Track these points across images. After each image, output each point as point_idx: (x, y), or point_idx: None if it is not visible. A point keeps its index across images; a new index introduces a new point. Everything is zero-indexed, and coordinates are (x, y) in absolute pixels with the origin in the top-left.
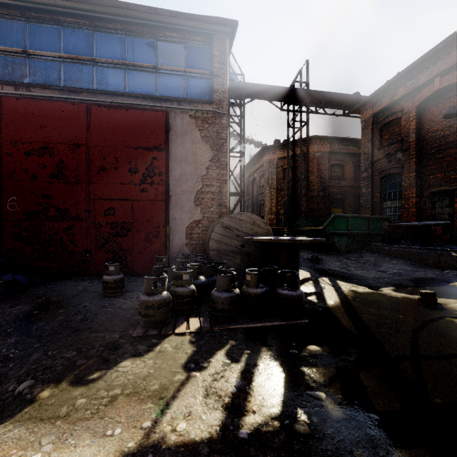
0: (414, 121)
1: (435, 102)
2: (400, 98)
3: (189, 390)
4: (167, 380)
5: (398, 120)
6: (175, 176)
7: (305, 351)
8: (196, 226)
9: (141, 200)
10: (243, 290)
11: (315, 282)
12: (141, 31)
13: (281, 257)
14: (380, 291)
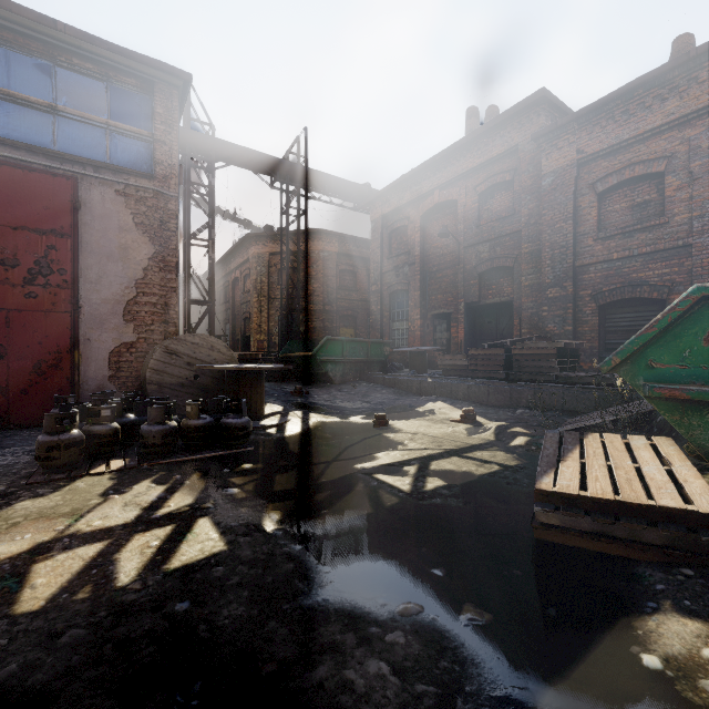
0: (419, 232)
1: (436, 216)
2: (407, 203)
3: (107, 506)
4: (81, 505)
5: (406, 228)
6: (90, 277)
7: (238, 469)
8: (127, 351)
9: (25, 310)
10: (183, 423)
11: (283, 415)
12: (24, 44)
13: (241, 388)
14: (348, 419)
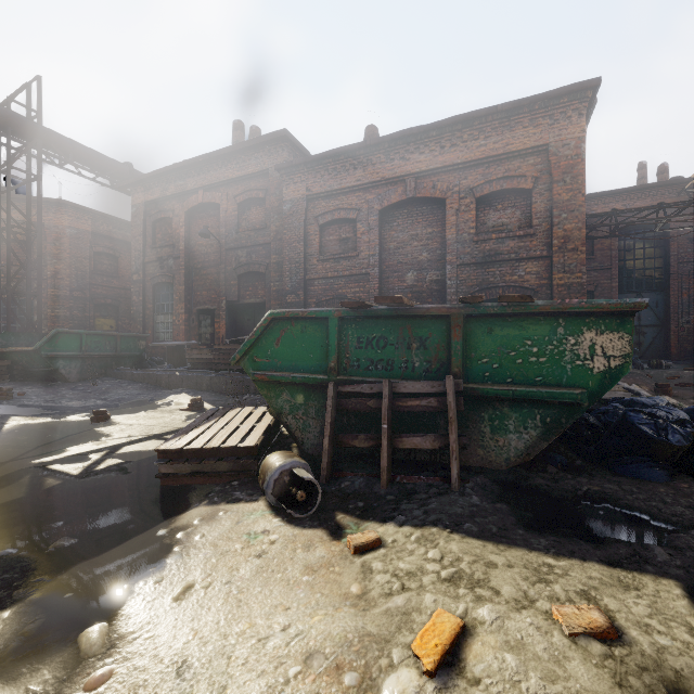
0: (184, 227)
1: (201, 215)
2: (172, 195)
3: None
4: None
5: (171, 220)
6: None
7: None
8: None
9: None
10: None
11: None
12: None
13: None
14: (64, 419)
